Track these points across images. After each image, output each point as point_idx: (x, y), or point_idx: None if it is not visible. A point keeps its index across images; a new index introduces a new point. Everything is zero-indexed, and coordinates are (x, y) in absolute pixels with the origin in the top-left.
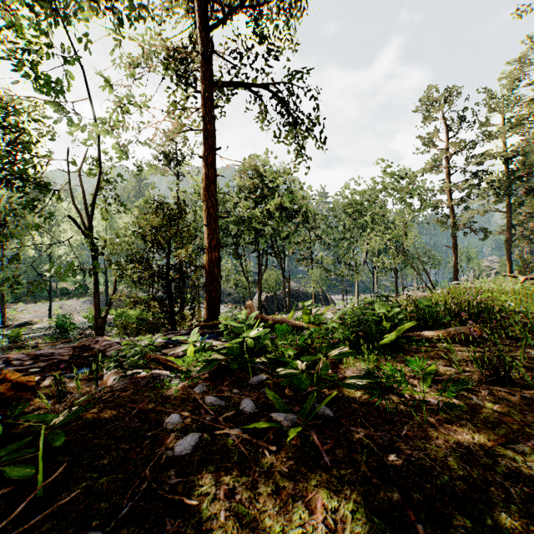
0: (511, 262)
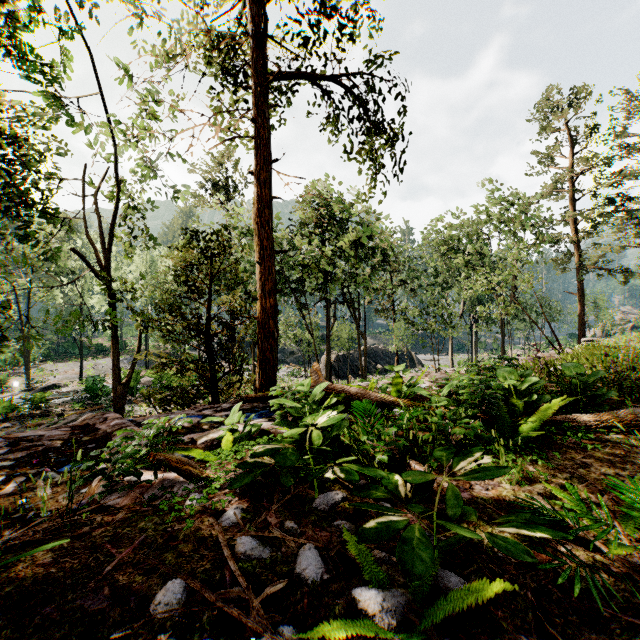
0: None
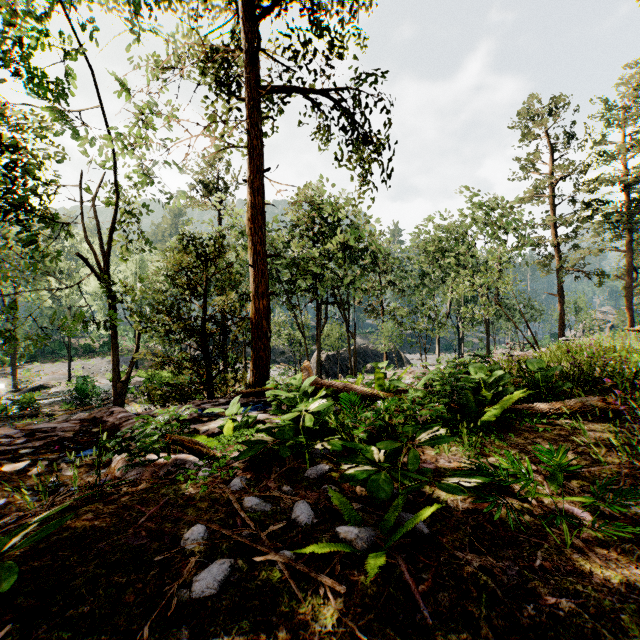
0: (631, 313)
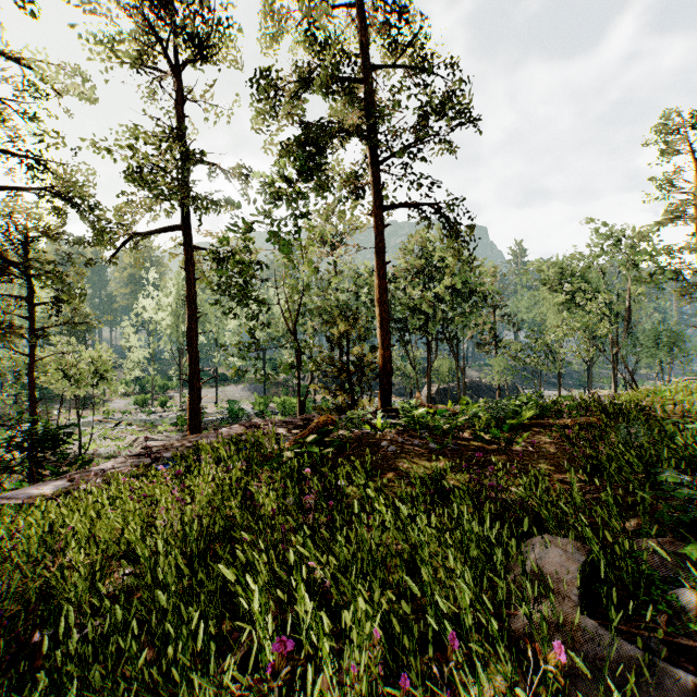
0: None
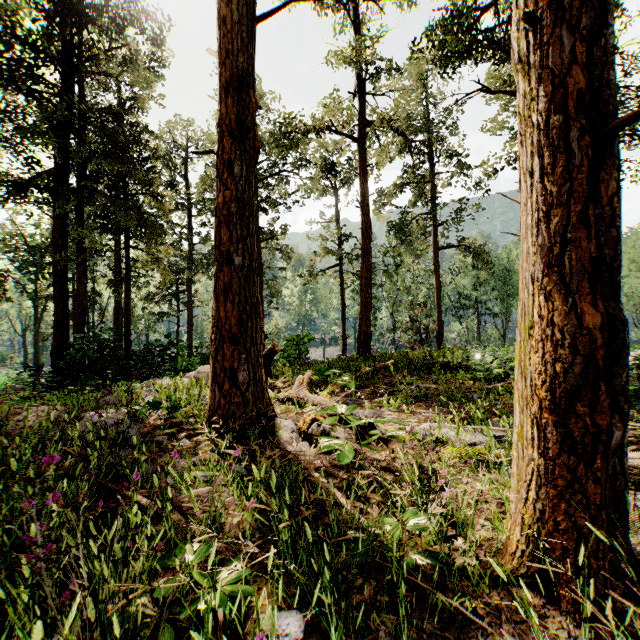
0: None
